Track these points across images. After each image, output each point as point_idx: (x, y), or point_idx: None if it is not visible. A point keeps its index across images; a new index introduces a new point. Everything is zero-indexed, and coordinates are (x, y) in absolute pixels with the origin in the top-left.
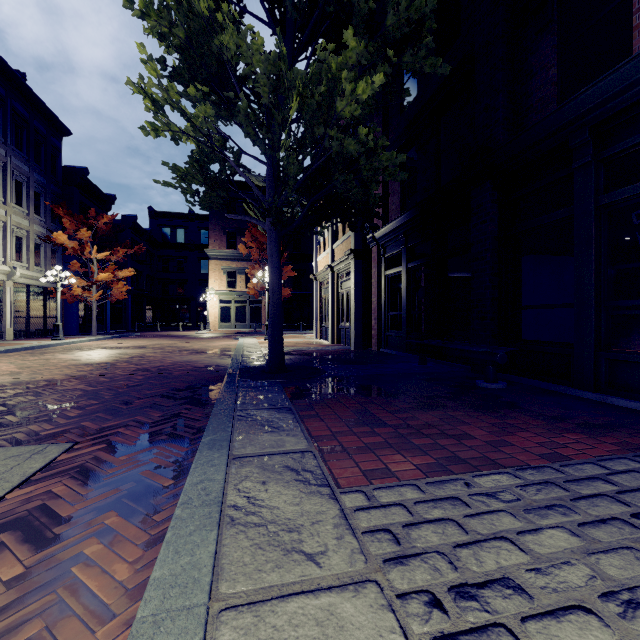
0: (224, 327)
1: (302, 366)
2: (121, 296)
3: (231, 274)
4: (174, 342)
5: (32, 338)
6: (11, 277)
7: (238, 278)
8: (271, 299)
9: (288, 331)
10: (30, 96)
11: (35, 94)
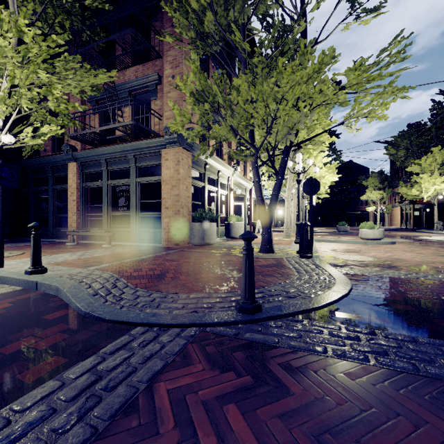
0: None
1: None
2: None
3: None
4: None
5: None
6: None
7: None
8: None
9: None
10: None
11: None
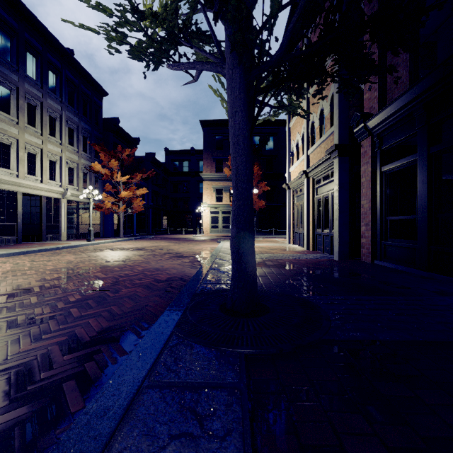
0: (214, 232)
1: (284, 295)
2: (139, 209)
3: (219, 191)
4: (169, 244)
5: (80, 239)
6: (64, 196)
7: (224, 194)
8: (234, 191)
9: (262, 235)
10: (78, 67)
11: (81, 65)
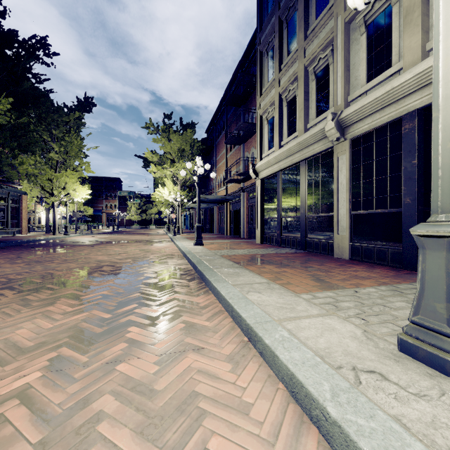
0: None
1: None
2: None
3: None
4: None
5: None
6: None
7: None
8: None
9: None
10: None
11: None
